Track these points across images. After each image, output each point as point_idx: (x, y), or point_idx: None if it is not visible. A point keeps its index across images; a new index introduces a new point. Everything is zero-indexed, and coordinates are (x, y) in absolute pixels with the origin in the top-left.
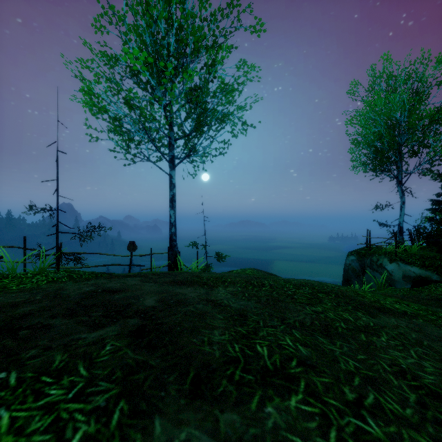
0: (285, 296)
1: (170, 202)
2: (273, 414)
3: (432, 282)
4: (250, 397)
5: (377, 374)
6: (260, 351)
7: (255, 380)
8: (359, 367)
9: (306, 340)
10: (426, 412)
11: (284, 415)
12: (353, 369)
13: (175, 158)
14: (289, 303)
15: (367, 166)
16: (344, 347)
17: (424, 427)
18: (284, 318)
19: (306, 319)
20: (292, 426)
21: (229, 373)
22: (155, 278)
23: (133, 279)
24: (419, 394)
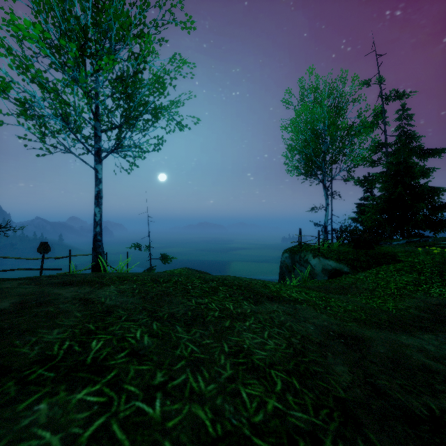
0: (180, 291)
1: (96, 199)
2: (41, 411)
3: (344, 273)
4: (29, 396)
5: (209, 356)
6: (93, 346)
7: (54, 377)
8: (195, 351)
9: (159, 331)
10: (229, 385)
11: (56, 410)
12: (188, 353)
13: (104, 151)
14: (177, 297)
15: (299, 170)
16: (198, 333)
17: (213, 400)
18: (156, 311)
19: (181, 311)
20: (54, 420)
21: (27, 373)
22: (42, 280)
23: (13, 282)
24: (237, 370)
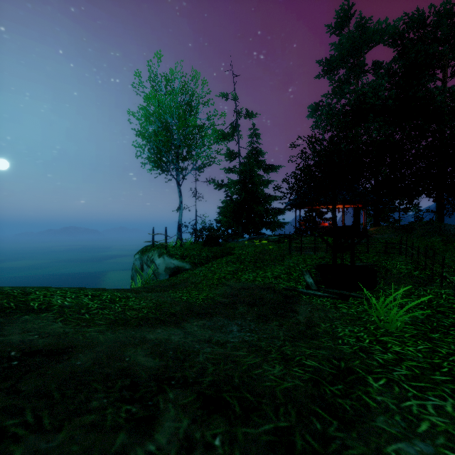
0: None
1: None
2: None
3: (185, 270)
4: None
5: None
6: None
7: None
8: None
9: None
10: None
11: None
12: None
13: None
14: None
15: (153, 164)
16: None
17: None
18: None
19: None
20: None
21: None
22: None
23: None
24: None
